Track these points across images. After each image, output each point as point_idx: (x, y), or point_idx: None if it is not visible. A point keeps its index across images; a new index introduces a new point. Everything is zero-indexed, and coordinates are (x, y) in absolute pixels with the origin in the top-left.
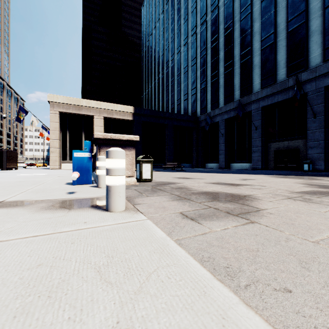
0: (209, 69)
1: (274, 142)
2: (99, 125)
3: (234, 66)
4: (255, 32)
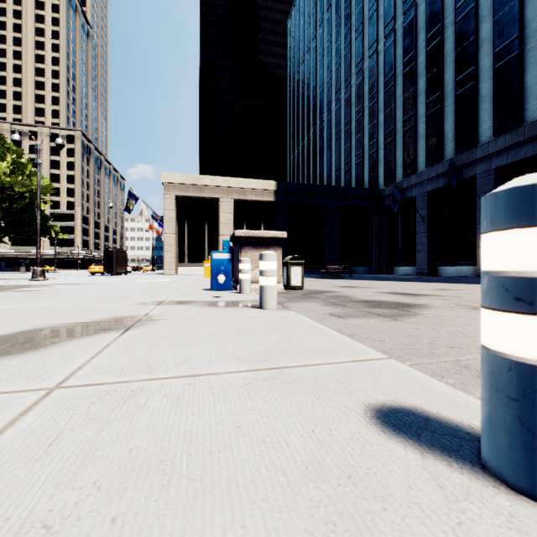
0: (399, 110)
1: None
2: (227, 211)
3: (443, 101)
4: (483, 39)
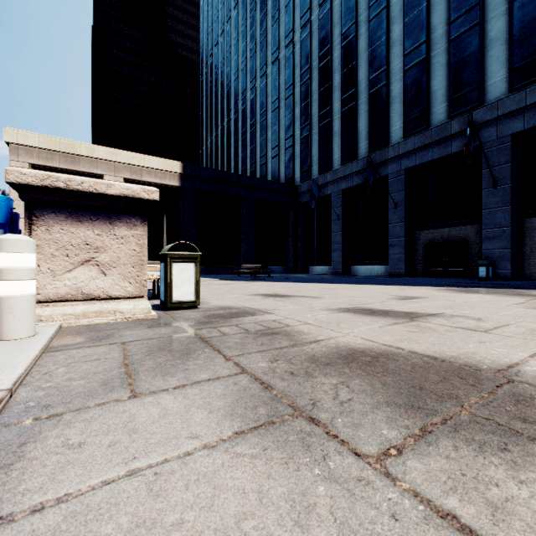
0: (316, 104)
1: (425, 229)
2: None
3: (358, 99)
4: (394, 40)
